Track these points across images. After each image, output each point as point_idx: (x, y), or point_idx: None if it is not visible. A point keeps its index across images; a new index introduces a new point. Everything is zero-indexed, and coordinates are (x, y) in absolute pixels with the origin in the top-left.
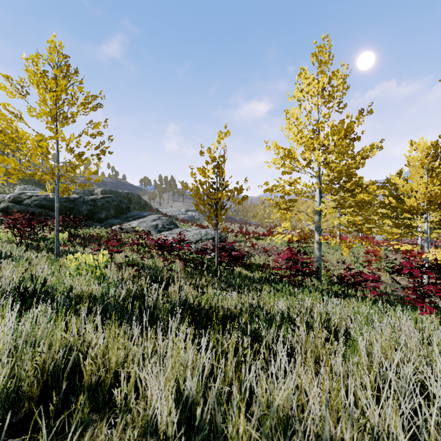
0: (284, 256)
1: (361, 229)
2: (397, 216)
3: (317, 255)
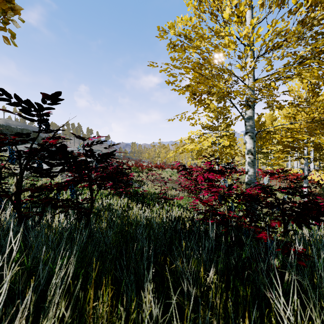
0: (202, 177)
1: (323, 126)
2: (259, 150)
3: (250, 173)
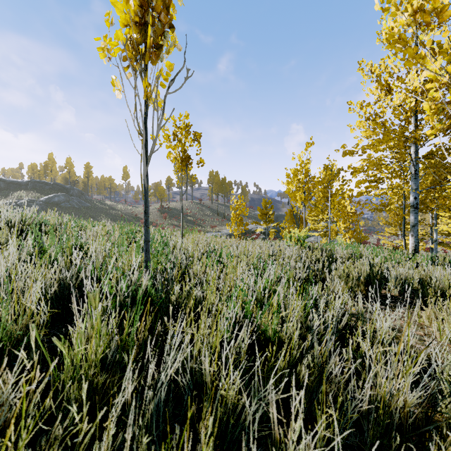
0: None
1: None
2: None
3: None
